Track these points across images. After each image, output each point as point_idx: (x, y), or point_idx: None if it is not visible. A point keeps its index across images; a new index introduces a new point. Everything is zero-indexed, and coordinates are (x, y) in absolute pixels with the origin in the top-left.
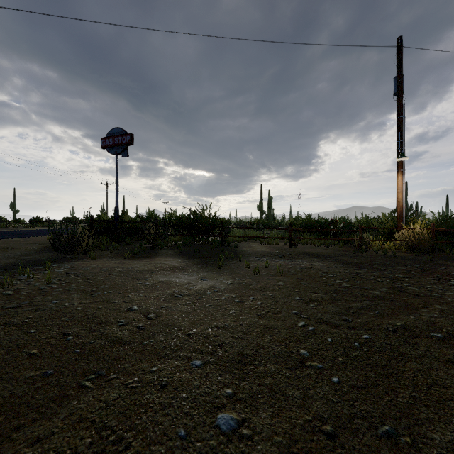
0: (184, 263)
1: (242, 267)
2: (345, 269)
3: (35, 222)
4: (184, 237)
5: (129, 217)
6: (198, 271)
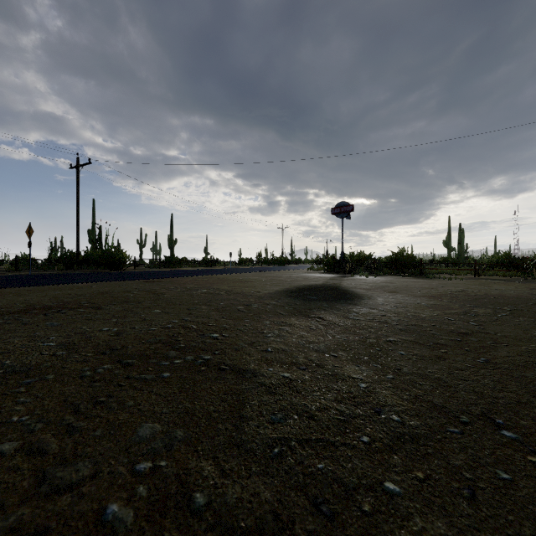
0: (411, 277)
1: (441, 279)
2: (501, 281)
3: (241, 262)
4: (391, 270)
5: (348, 257)
6: (421, 279)
